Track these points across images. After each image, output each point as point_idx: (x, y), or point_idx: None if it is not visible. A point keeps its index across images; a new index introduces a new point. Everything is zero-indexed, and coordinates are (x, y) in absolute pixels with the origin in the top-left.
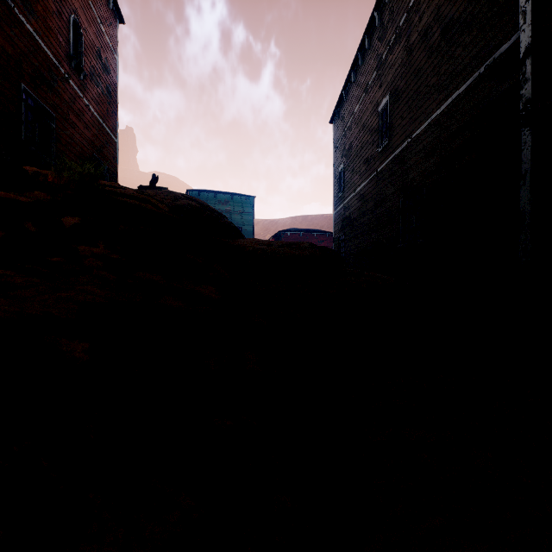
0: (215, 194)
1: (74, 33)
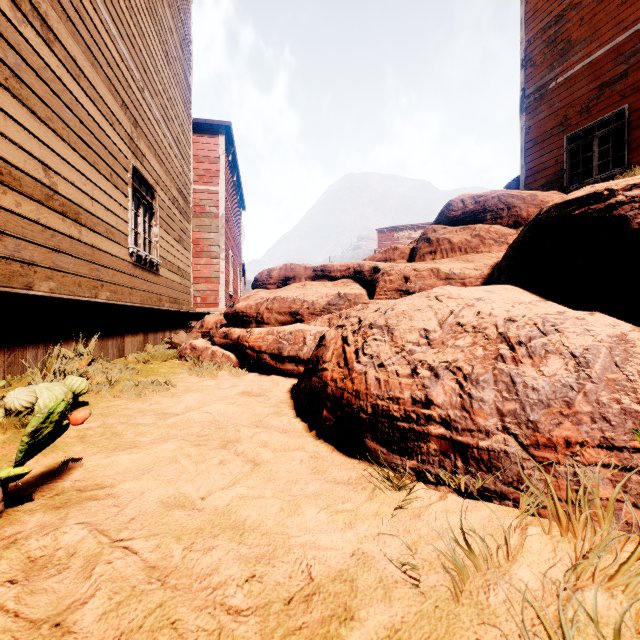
0: None
1: None
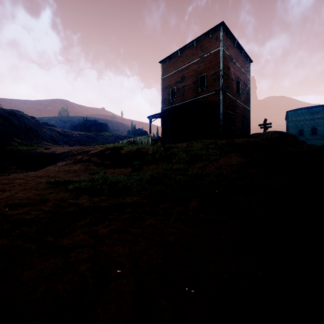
0: (307, 109)
1: (237, 84)
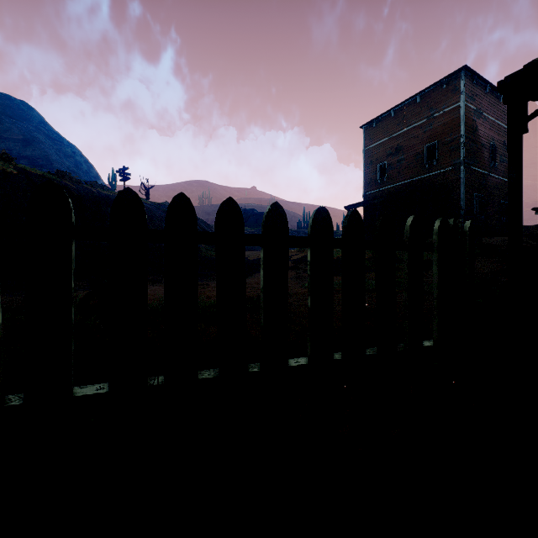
0: None
1: (491, 148)
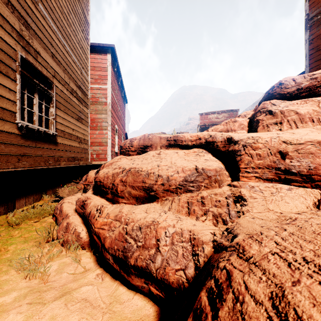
0: None
1: None
